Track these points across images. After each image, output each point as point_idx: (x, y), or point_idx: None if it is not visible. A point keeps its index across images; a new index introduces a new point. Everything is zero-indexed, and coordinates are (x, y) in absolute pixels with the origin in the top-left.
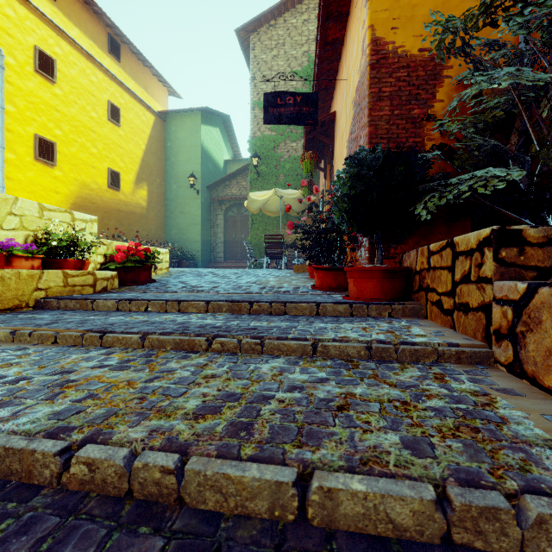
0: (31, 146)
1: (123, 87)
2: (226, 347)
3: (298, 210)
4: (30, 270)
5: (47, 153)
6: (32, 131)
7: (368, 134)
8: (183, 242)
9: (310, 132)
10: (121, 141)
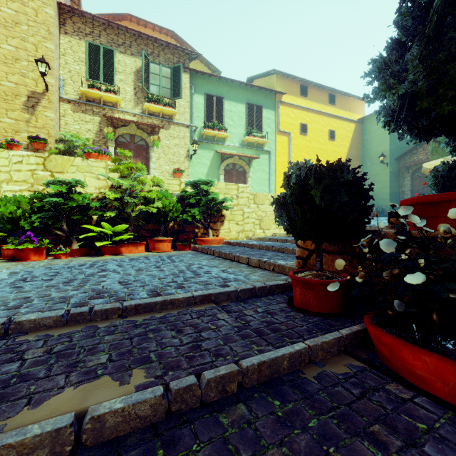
0: None
1: (336, 117)
2: None
3: None
4: None
5: None
6: (299, 161)
7: None
8: (375, 201)
9: None
10: (335, 148)
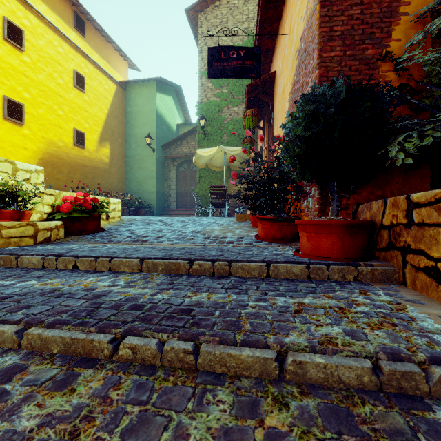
0: (0, 106)
1: (88, 59)
2: (139, 354)
3: (240, 165)
4: None
5: (15, 114)
6: (1, 93)
7: (318, 76)
8: (141, 193)
9: (251, 91)
10: (85, 105)
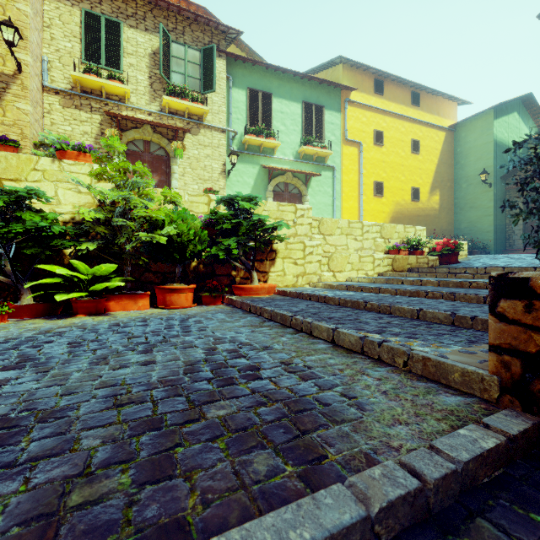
0: (372, 189)
1: (421, 123)
2: None
3: None
4: (405, 255)
5: (379, 190)
6: (372, 180)
7: None
8: (473, 234)
9: None
10: (419, 164)
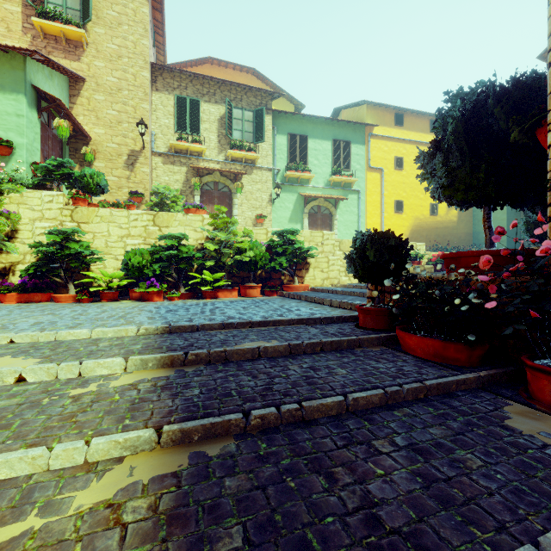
0: (393, 207)
1: None
2: None
3: None
4: None
5: (399, 208)
6: (393, 199)
7: None
8: None
9: None
10: None
